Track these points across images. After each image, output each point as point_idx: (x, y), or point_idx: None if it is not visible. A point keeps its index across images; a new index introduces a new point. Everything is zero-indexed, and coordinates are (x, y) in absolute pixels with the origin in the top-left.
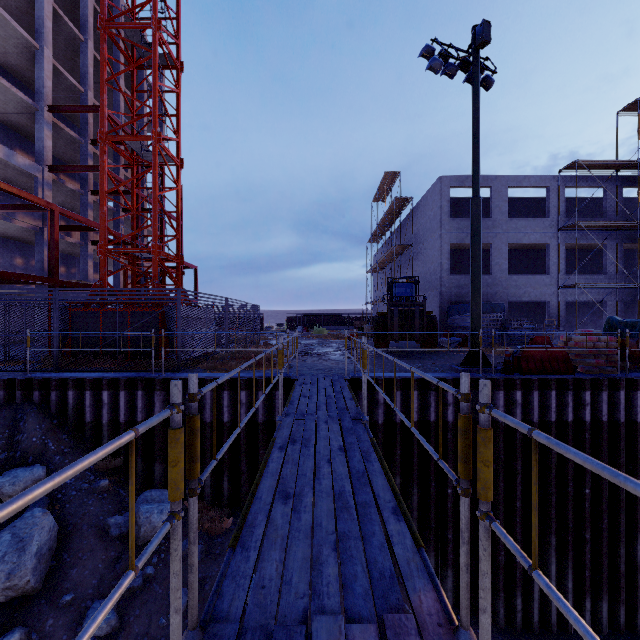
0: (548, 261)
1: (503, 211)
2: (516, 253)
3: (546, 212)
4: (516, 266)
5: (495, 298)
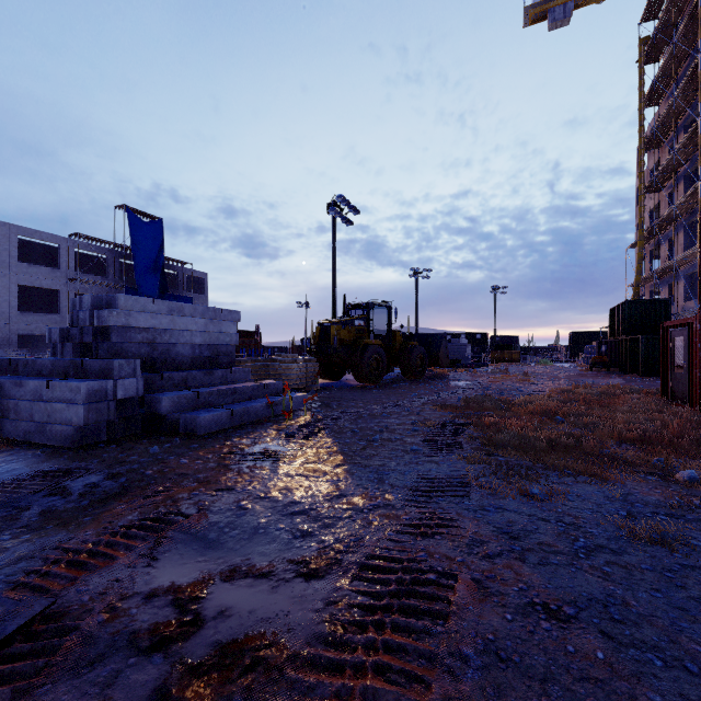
0: (60, 304)
1: (14, 255)
2: (39, 291)
3: (59, 264)
4: (39, 303)
5: (4, 331)
